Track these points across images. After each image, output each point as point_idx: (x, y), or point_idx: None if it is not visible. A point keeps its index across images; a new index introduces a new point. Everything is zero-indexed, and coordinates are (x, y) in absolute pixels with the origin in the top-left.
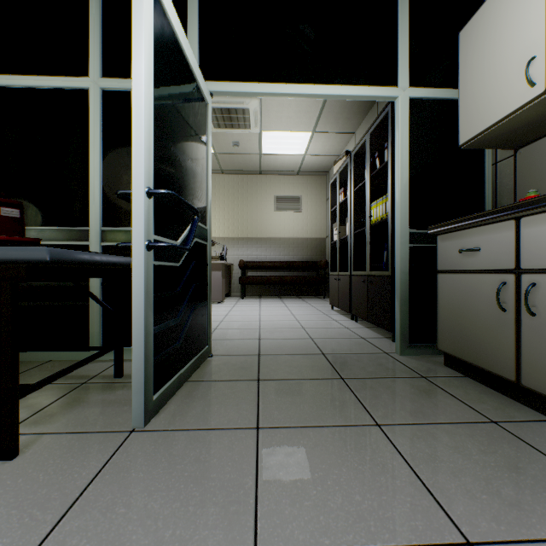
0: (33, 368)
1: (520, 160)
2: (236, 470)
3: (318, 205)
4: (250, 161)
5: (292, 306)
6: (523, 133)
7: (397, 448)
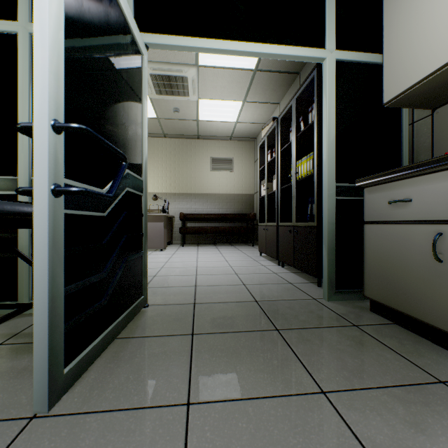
0: None
1: (438, 119)
2: None
3: (248, 166)
4: (189, 127)
5: (225, 253)
6: (445, 91)
7: (351, 429)
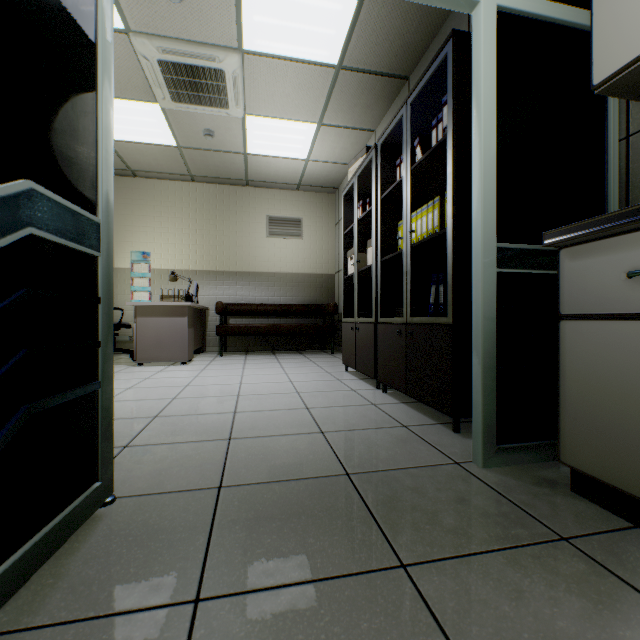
0: None
1: None
2: None
3: (325, 231)
4: (232, 164)
5: (290, 367)
6: None
7: None
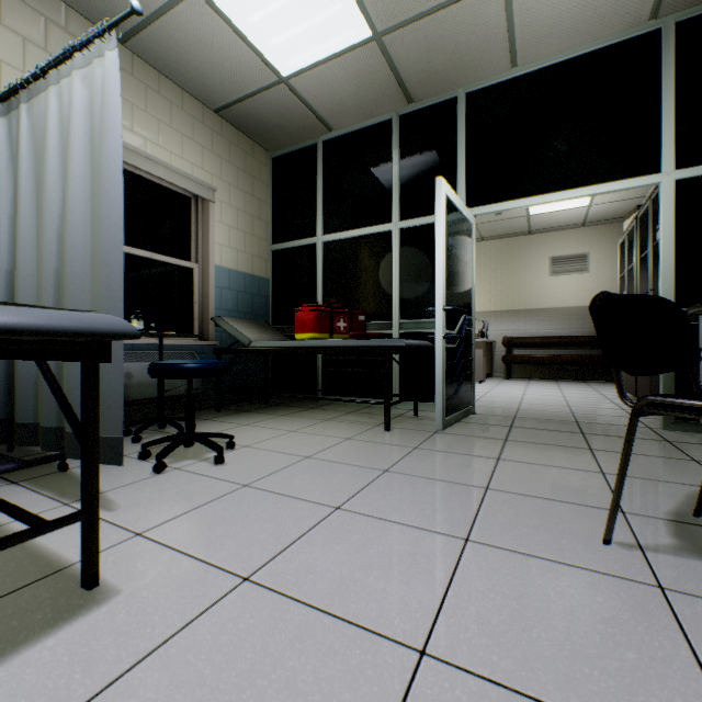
0: (364, 408)
1: None
2: (491, 446)
3: (615, 261)
4: (515, 224)
5: (566, 389)
6: None
7: (594, 455)
